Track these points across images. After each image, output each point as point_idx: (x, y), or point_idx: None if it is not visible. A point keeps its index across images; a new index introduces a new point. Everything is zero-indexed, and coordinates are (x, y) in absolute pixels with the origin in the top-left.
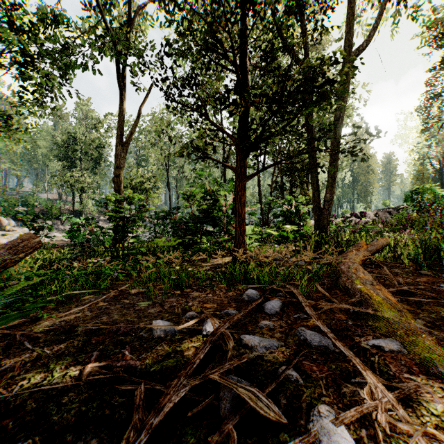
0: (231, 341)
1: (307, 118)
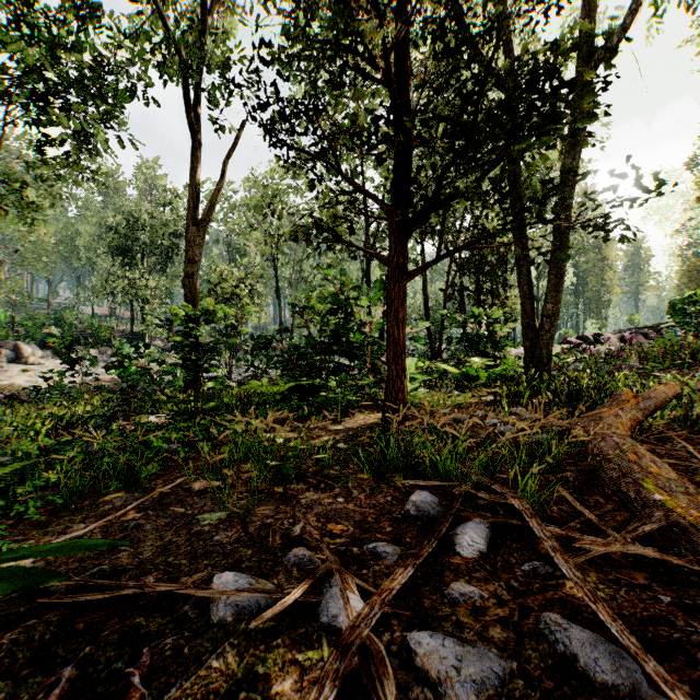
0: (388, 681)
1: (511, 173)
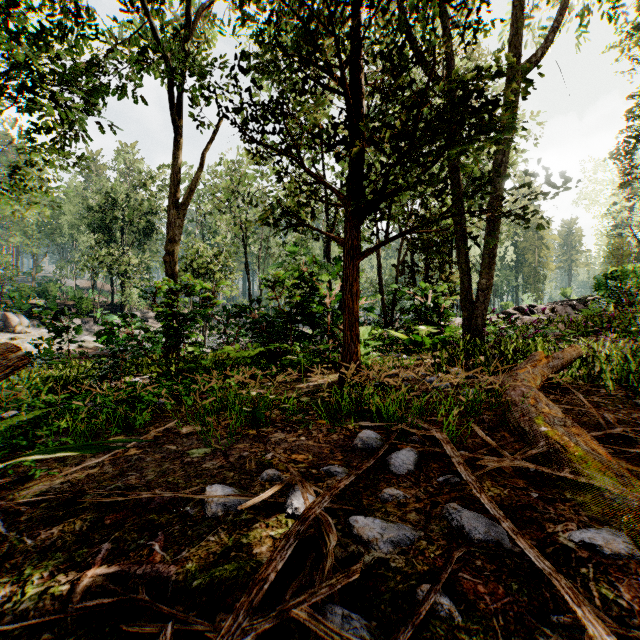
0: (332, 535)
1: (452, 166)
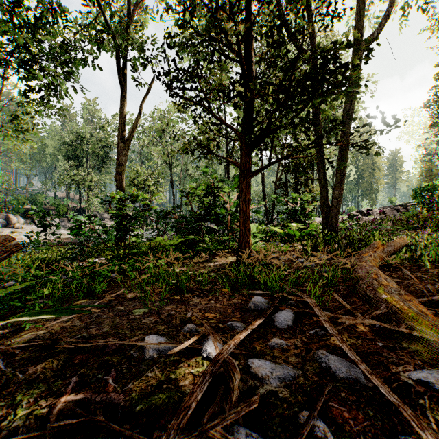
0: (237, 374)
1: (314, 112)
